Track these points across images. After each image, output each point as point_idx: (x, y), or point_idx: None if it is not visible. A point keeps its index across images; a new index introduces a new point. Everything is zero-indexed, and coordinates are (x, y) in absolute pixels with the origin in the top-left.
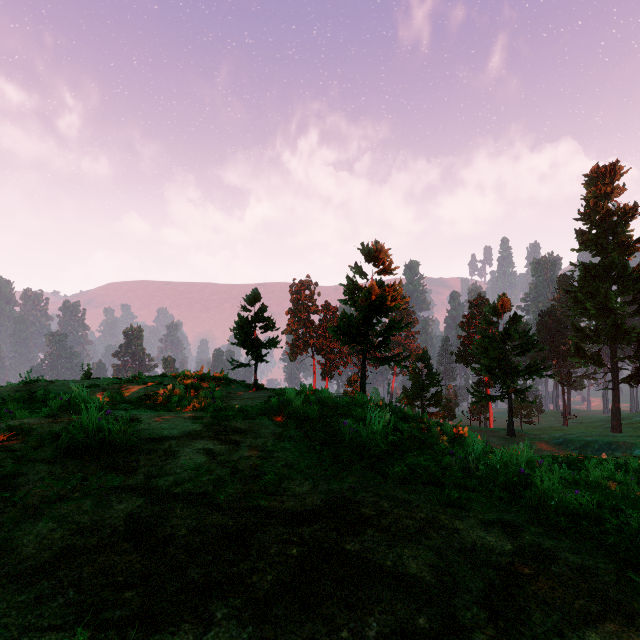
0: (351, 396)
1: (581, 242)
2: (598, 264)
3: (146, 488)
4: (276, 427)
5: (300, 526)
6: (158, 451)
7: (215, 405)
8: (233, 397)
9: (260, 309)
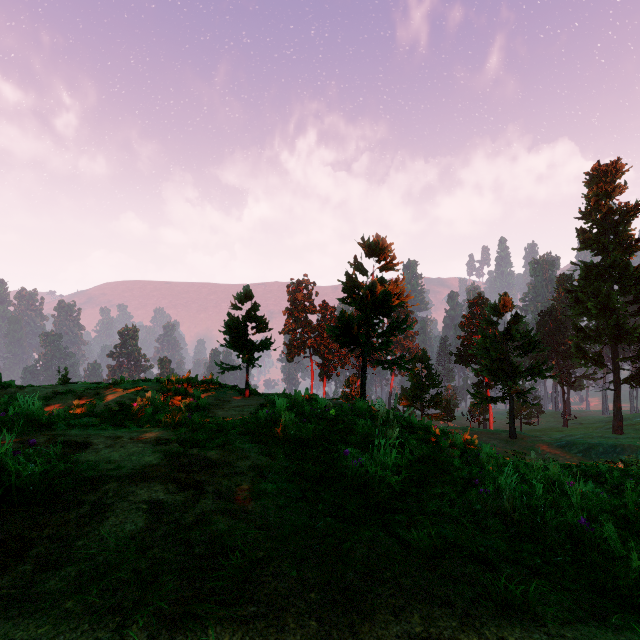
0: (350, 402)
1: (582, 241)
2: (599, 263)
3: (19, 599)
4: (259, 455)
5: None
6: (83, 505)
7: (190, 421)
8: (221, 405)
9: (252, 308)
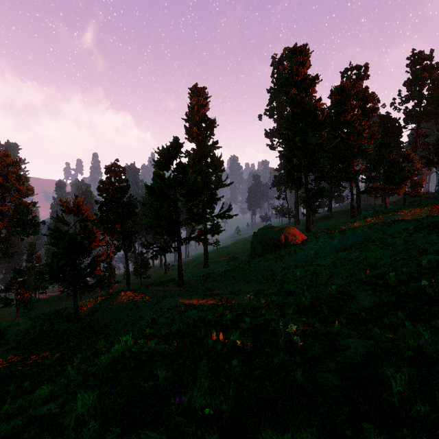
0: None
1: (191, 134)
2: (201, 151)
3: None
4: None
5: None
6: None
7: None
8: None
9: None
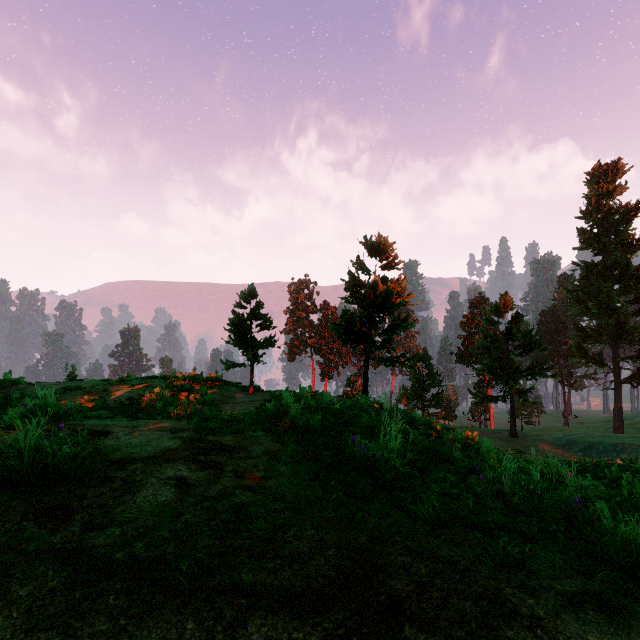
0: (353, 399)
1: (583, 241)
2: (600, 263)
3: (75, 551)
4: (271, 442)
5: (301, 625)
6: (115, 481)
7: (202, 413)
8: (226, 401)
9: (256, 306)
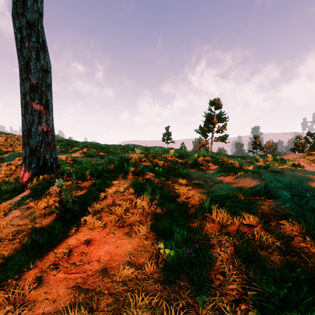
0: None
1: None
2: None
3: None
4: None
5: None
6: None
7: None
8: None
9: (184, 145)
